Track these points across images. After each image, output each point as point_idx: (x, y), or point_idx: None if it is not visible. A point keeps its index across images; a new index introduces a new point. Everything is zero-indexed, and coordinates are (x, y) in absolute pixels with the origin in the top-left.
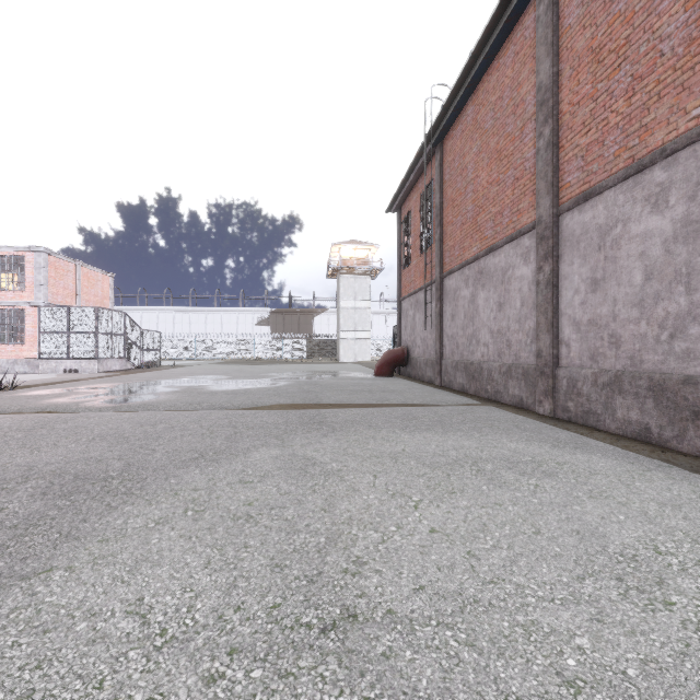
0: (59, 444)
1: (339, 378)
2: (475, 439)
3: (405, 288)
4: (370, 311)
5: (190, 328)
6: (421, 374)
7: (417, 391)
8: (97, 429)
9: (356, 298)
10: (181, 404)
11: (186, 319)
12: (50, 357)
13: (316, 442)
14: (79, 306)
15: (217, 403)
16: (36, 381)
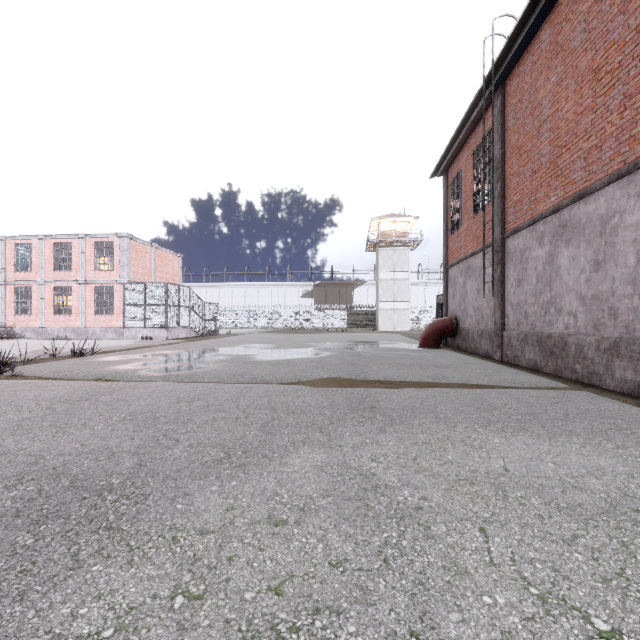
0: (88, 424)
1: (382, 349)
2: (611, 453)
3: (452, 254)
4: (408, 282)
5: (245, 301)
6: (474, 346)
7: (476, 366)
8: (135, 404)
9: (394, 269)
10: (225, 375)
11: (242, 293)
12: (131, 326)
13: (372, 442)
14: (153, 282)
15: (259, 375)
16: (116, 347)
